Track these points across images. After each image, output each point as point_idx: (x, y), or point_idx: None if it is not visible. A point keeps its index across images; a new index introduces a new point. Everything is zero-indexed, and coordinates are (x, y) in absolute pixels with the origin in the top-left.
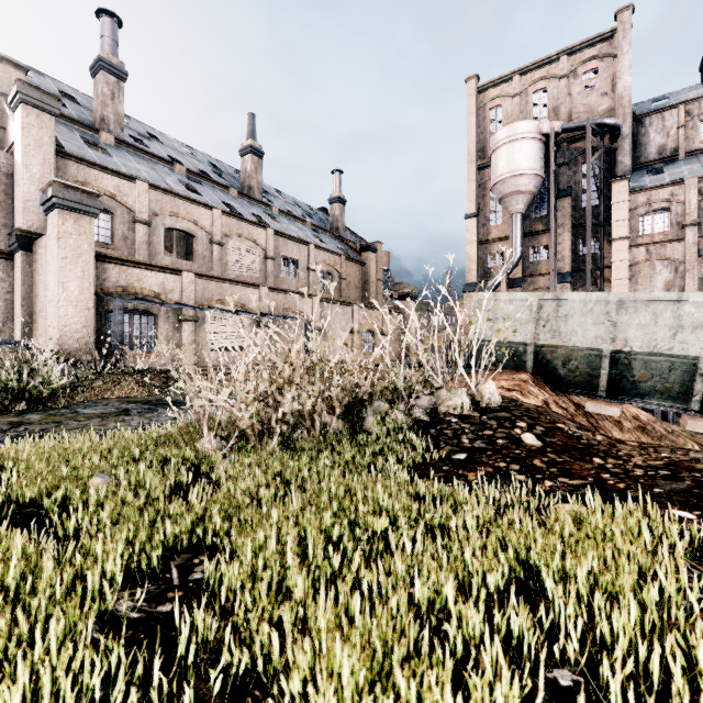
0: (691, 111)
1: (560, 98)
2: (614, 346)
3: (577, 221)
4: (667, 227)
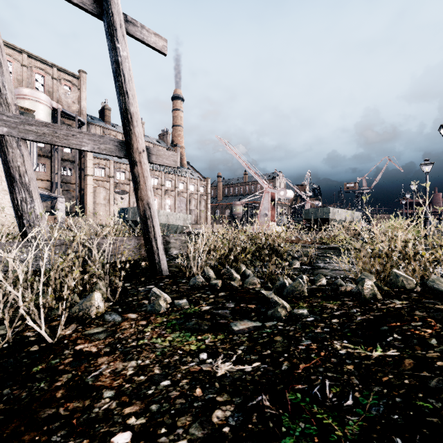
0: (105, 132)
1: (53, 88)
2: (168, 223)
3: (61, 157)
4: (104, 175)
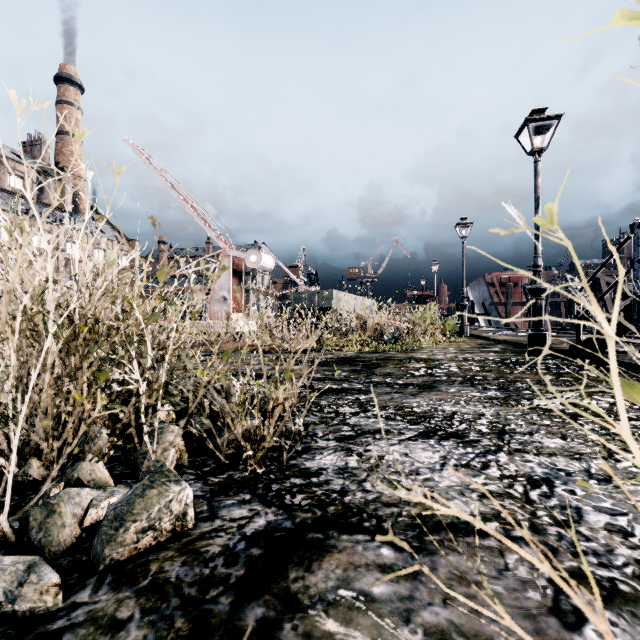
0: None
1: None
2: None
3: None
4: None
